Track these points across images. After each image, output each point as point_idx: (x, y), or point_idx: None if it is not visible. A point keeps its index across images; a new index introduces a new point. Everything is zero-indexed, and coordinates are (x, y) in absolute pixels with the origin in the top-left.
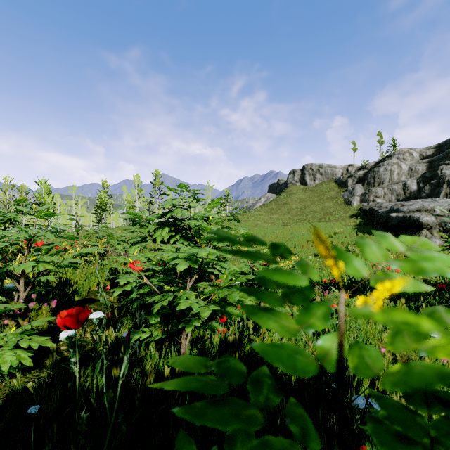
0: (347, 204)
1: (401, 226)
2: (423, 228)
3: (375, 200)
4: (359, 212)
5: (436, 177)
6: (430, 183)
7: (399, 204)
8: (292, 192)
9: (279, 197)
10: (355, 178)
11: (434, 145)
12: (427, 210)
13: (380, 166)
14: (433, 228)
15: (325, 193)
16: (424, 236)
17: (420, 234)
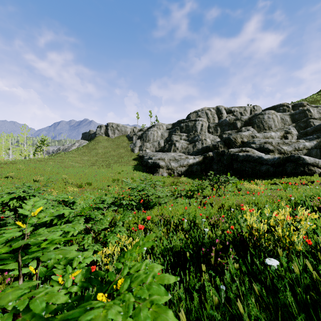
0: (132, 152)
1: (153, 166)
2: (160, 168)
3: (146, 150)
4: (138, 157)
5: (171, 140)
6: (168, 143)
7: (153, 155)
8: (99, 140)
9: (90, 144)
10: (137, 136)
11: (172, 123)
12: (162, 159)
13: (149, 131)
14: (164, 168)
15: (120, 143)
16: (161, 172)
17: (159, 171)
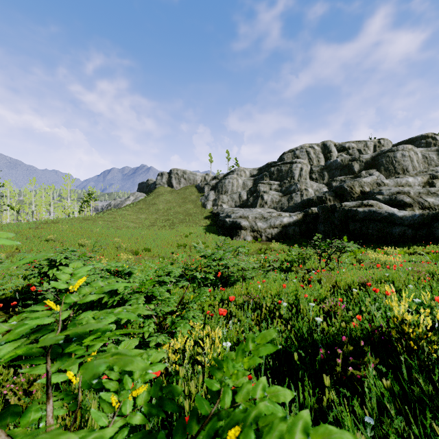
0: (203, 207)
1: (231, 227)
2: (242, 229)
3: (222, 205)
4: (211, 214)
5: (256, 191)
6: (253, 195)
7: (231, 212)
8: (160, 193)
9: (148, 197)
10: (210, 186)
11: (258, 168)
12: (245, 217)
13: (226, 179)
14: (247, 229)
15: (188, 196)
16: (243, 235)
17: (241, 233)
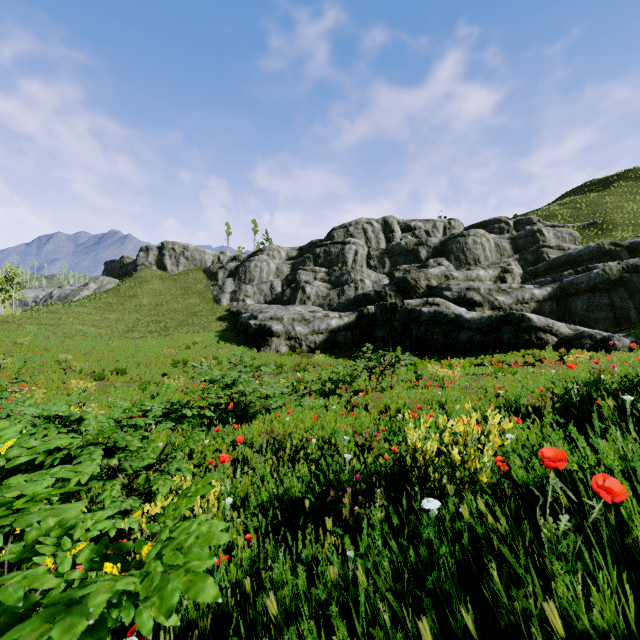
0: (217, 303)
1: (258, 334)
2: (274, 336)
3: (245, 300)
4: (228, 314)
5: (296, 281)
6: (291, 286)
7: (259, 311)
8: (145, 279)
9: (123, 286)
10: (227, 271)
11: (298, 248)
12: (278, 319)
13: (252, 262)
14: (281, 336)
15: (192, 286)
16: (275, 344)
17: (272, 342)
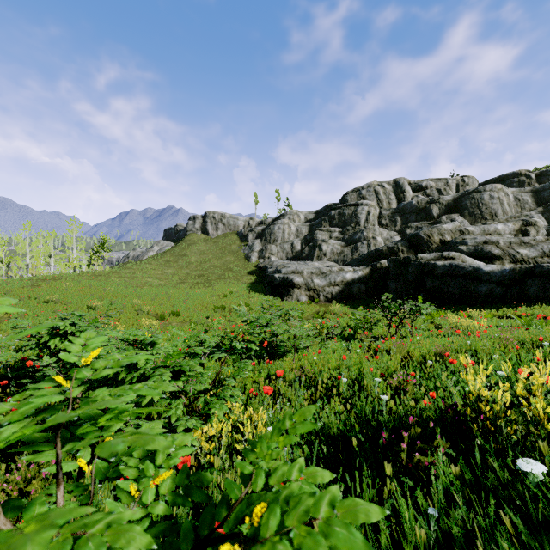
0: (247, 260)
1: (282, 285)
2: (295, 287)
3: (270, 257)
4: (256, 269)
5: (313, 240)
6: (309, 245)
7: (282, 266)
8: (193, 242)
9: (177, 247)
10: (255, 233)
11: (315, 211)
12: (299, 272)
13: (275, 225)
14: (302, 287)
15: (227, 246)
16: (296, 294)
17: (294, 293)
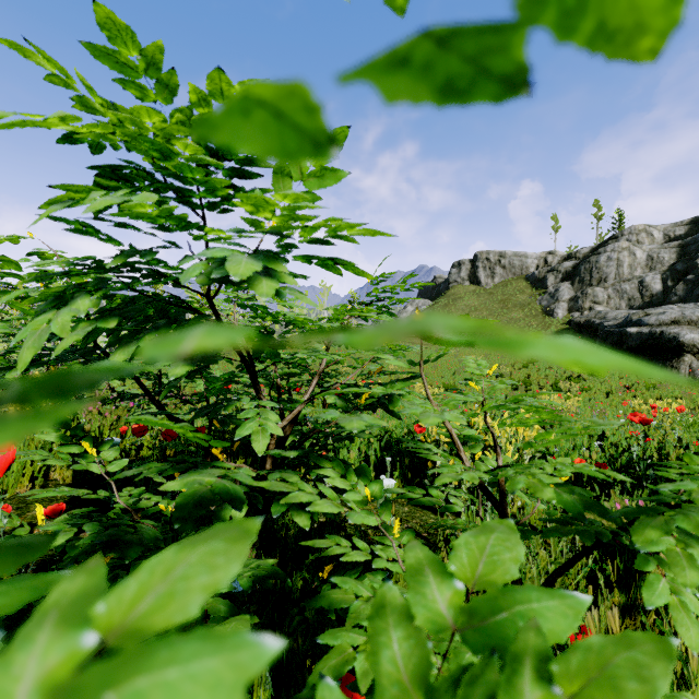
0: (547, 315)
1: (647, 348)
2: (686, 351)
3: (594, 308)
4: (568, 328)
5: (695, 270)
6: (685, 279)
7: (641, 313)
8: (458, 296)
9: (436, 305)
10: (559, 274)
11: (688, 220)
12: (690, 322)
13: (601, 254)
14: None
15: (511, 298)
16: (687, 366)
17: (681, 362)
